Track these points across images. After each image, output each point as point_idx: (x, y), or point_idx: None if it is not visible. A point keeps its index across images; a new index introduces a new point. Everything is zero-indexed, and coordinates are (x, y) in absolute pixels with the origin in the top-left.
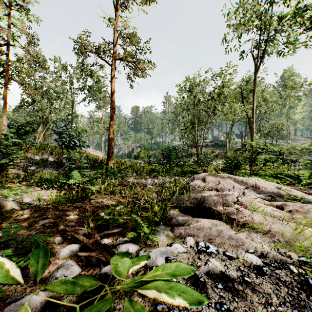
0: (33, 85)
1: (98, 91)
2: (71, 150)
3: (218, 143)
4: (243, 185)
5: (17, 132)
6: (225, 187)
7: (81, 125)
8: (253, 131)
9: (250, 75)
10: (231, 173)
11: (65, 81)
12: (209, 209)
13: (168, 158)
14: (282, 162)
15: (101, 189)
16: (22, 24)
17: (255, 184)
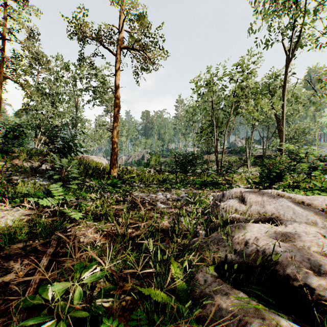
0: (31, 84)
1: (104, 92)
2: (65, 156)
3: (235, 149)
4: (309, 209)
5: (4, 135)
6: (280, 214)
7: (85, 129)
8: (282, 134)
9: (275, 72)
10: (271, 187)
11: (68, 82)
12: (288, 279)
13: (182, 165)
14: (322, 171)
15: (90, 211)
16: (17, 15)
17: (326, 207)
